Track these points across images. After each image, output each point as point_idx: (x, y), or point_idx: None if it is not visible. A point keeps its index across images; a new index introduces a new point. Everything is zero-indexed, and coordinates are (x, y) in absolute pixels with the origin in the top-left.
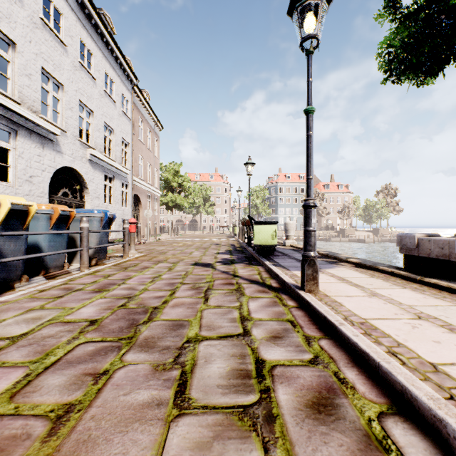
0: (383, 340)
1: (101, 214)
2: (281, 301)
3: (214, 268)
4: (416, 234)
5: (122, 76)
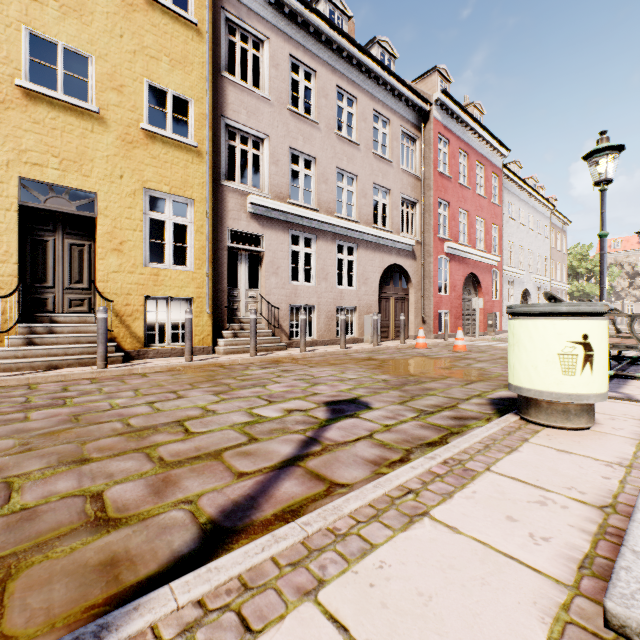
0: None
1: None
2: None
3: None
4: None
5: (544, 212)
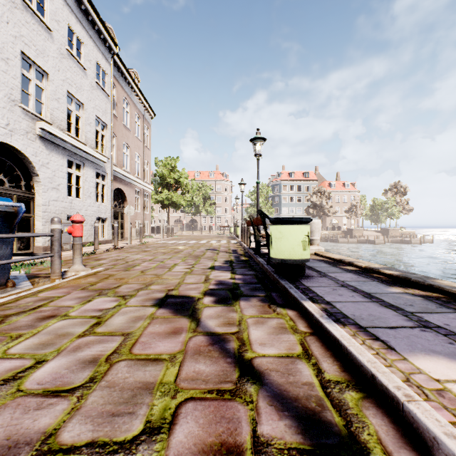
0: None
1: None
2: None
3: (195, 318)
4: None
5: (96, 39)
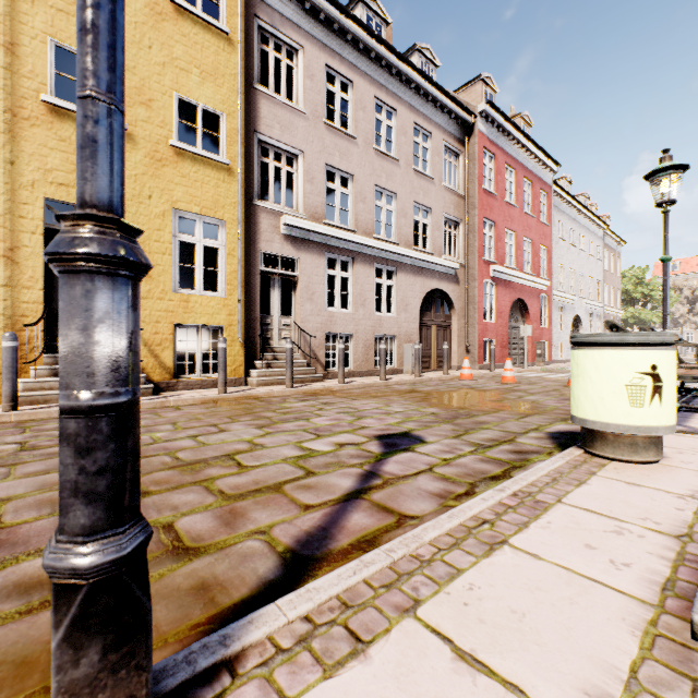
0: None
1: None
2: None
3: None
4: None
5: (596, 232)
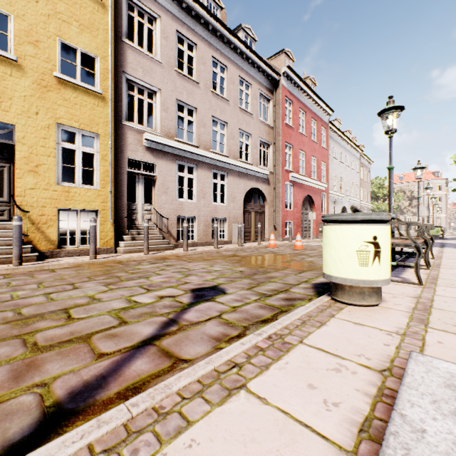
0: None
1: None
2: None
3: None
4: None
5: (356, 155)
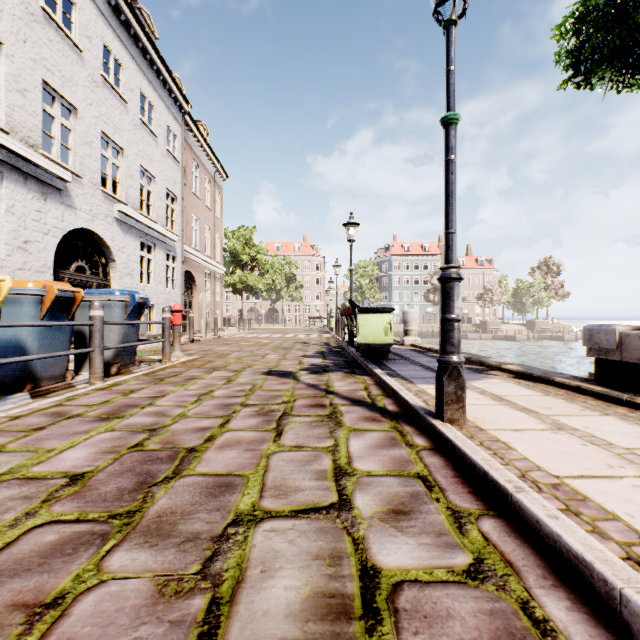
0: (607, 526)
1: (125, 296)
2: (404, 436)
3: (296, 379)
4: (617, 327)
5: (166, 100)
